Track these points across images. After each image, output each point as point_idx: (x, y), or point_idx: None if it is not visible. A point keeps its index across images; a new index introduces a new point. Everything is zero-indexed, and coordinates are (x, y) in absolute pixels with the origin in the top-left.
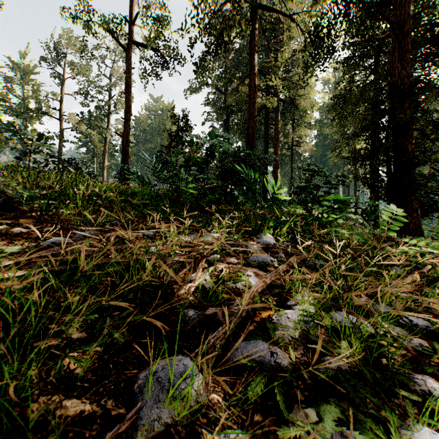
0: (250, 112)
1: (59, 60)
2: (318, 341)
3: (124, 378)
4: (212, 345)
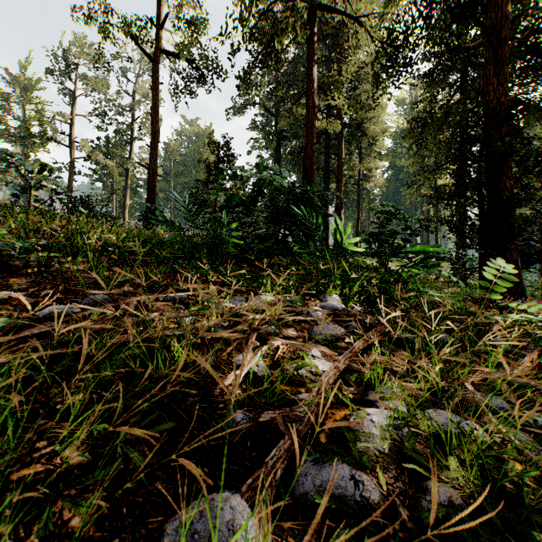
0: (307, 139)
1: (69, 73)
2: (433, 481)
3: (143, 531)
4: (271, 470)
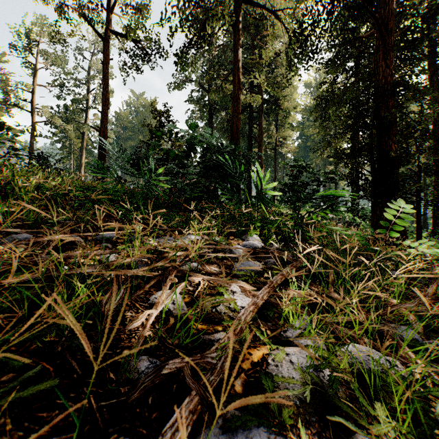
0: (234, 109)
1: (30, 48)
2: None
3: None
4: None
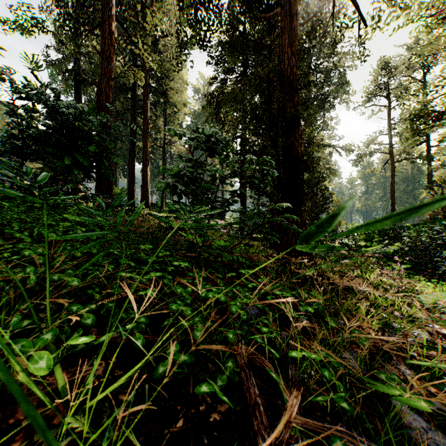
0: (102, 70)
1: None
2: None
3: None
4: None
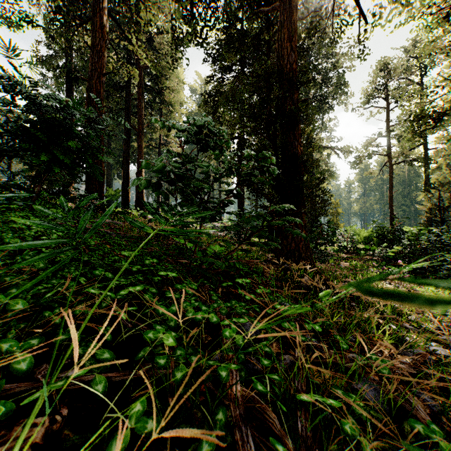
0: (92, 64)
1: None
2: None
3: None
4: None
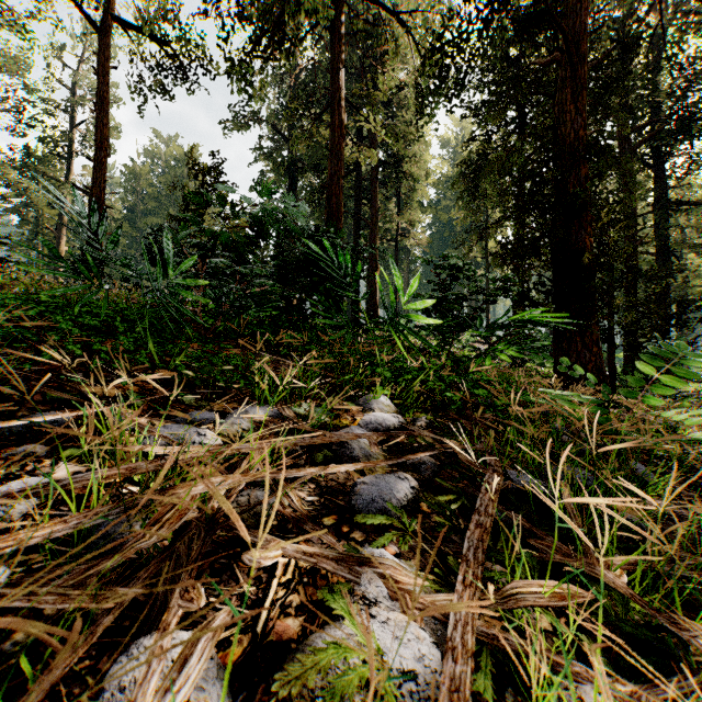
0: (332, 170)
1: None
2: None
3: None
4: None
